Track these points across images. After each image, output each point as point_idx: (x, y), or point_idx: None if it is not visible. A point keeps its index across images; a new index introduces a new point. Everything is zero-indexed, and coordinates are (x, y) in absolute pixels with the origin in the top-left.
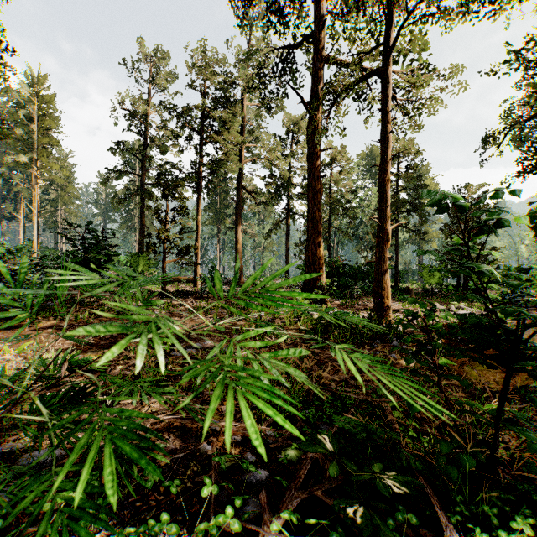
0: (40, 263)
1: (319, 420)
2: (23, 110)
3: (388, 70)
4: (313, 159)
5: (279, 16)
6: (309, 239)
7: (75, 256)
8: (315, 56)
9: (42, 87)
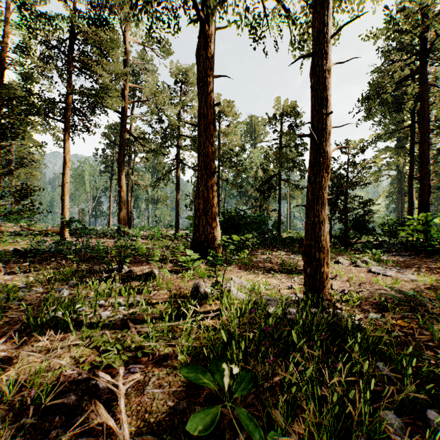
0: None
1: None
2: None
3: None
4: (204, 82)
5: None
6: (199, 182)
7: None
8: None
9: None
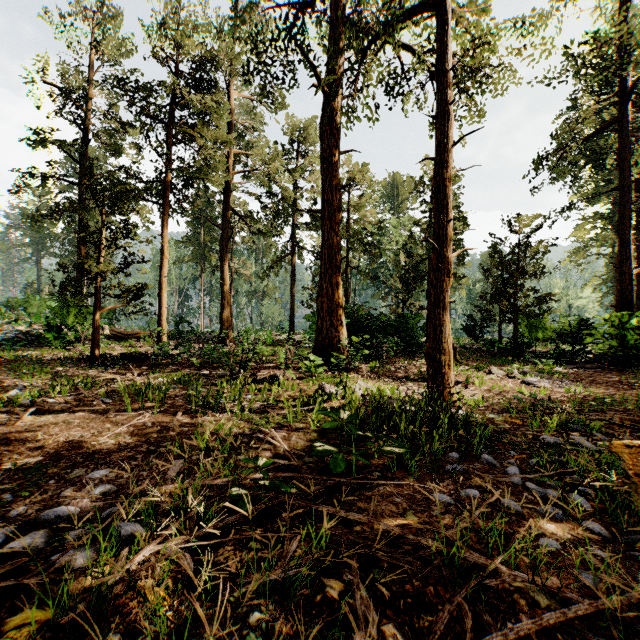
0: None
1: None
2: None
3: (449, 6)
4: (329, 163)
5: None
6: (323, 277)
7: None
8: (331, 14)
9: None
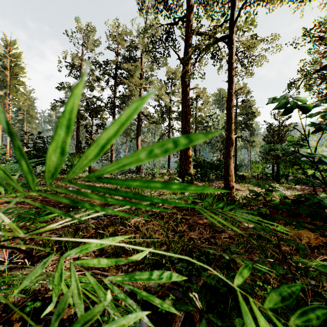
0: (2, 158)
1: (189, 272)
2: (1, 62)
3: (232, 36)
4: (185, 94)
5: (164, 4)
6: None
7: (28, 154)
8: (186, 29)
9: (13, 48)
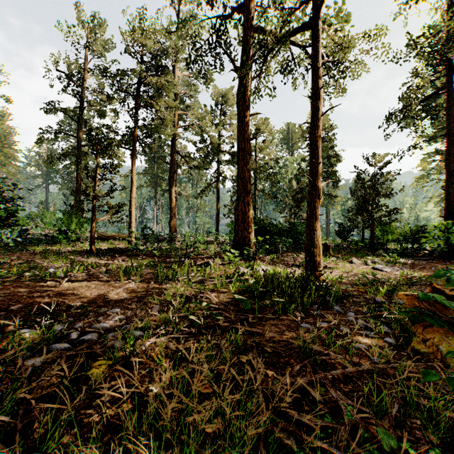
0: None
1: None
2: None
3: (319, 25)
4: (242, 122)
5: None
6: (238, 198)
7: None
8: (244, 24)
9: None
